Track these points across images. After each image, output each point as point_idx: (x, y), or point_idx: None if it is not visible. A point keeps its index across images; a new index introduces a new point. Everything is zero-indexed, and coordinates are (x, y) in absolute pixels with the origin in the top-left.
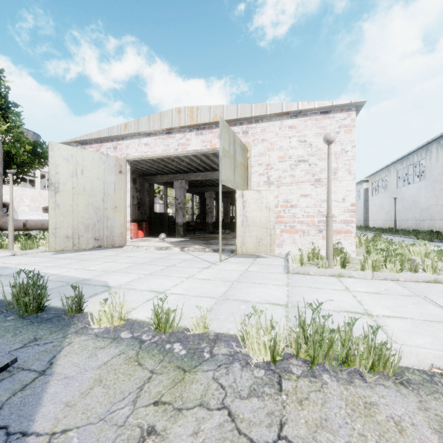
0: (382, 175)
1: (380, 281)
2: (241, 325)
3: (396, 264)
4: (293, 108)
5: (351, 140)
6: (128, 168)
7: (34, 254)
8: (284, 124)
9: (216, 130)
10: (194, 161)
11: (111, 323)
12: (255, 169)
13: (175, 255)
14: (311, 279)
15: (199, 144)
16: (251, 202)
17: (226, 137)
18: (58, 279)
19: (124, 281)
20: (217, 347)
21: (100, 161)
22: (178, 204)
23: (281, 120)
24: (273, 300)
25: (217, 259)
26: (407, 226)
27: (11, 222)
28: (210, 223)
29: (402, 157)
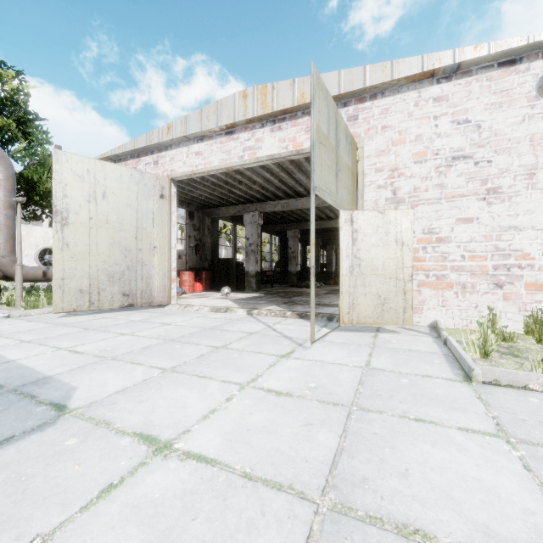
0: None
1: None
2: None
3: None
4: (445, 61)
5: None
6: (174, 191)
7: (37, 315)
8: (425, 96)
9: (303, 120)
10: (270, 182)
11: None
12: (371, 179)
13: (236, 323)
14: None
15: (275, 145)
16: (368, 232)
17: (323, 108)
18: None
19: (108, 389)
20: None
21: (132, 180)
22: (249, 246)
23: (418, 89)
24: (516, 535)
25: (304, 333)
26: None
27: (19, 270)
28: (293, 272)
29: None
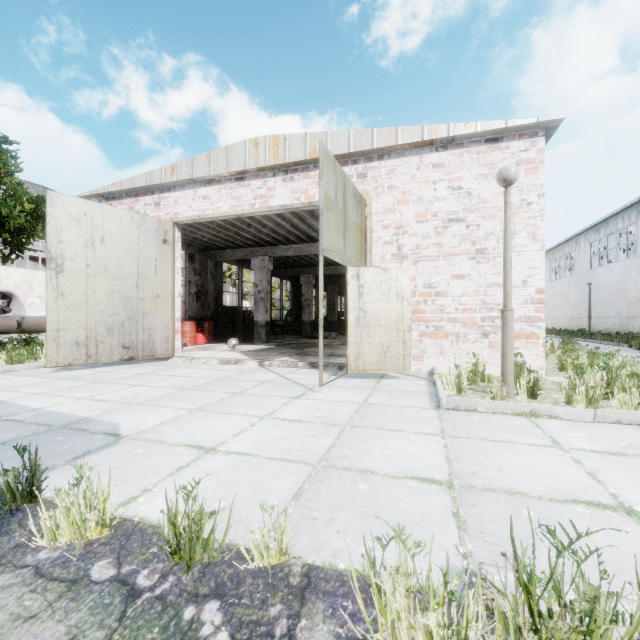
0: (566, 250)
1: (609, 426)
2: (363, 561)
3: (632, 394)
4: (441, 133)
5: (537, 184)
6: (177, 236)
7: (25, 371)
8: (426, 161)
9: (315, 173)
10: (281, 227)
11: (74, 539)
12: (378, 235)
13: (248, 374)
14: (483, 421)
15: (287, 195)
16: (372, 287)
17: (331, 177)
18: (36, 419)
19: (149, 423)
20: (307, 620)
21: (132, 224)
22: (258, 293)
23: (420, 155)
24: (420, 469)
25: (315, 380)
26: (606, 327)
27: None
28: (307, 322)
29: (599, 222)
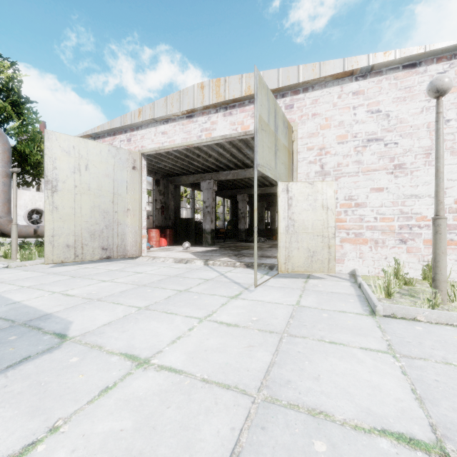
0: None
1: None
2: None
3: None
4: (361, 63)
5: (455, 102)
6: (144, 164)
7: (31, 266)
8: (346, 90)
9: (249, 107)
10: (223, 156)
11: None
12: (303, 156)
13: (195, 272)
14: (430, 333)
15: (227, 127)
16: (300, 199)
17: (264, 102)
18: (8, 313)
19: (97, 323)
20: None
21: (109, 155)
22: (205, 208)
23: (341, 85)
24: (388, 413)
25: (250, 279)
26: None
27: (14, 228)
28: (242, 229)
29: None
